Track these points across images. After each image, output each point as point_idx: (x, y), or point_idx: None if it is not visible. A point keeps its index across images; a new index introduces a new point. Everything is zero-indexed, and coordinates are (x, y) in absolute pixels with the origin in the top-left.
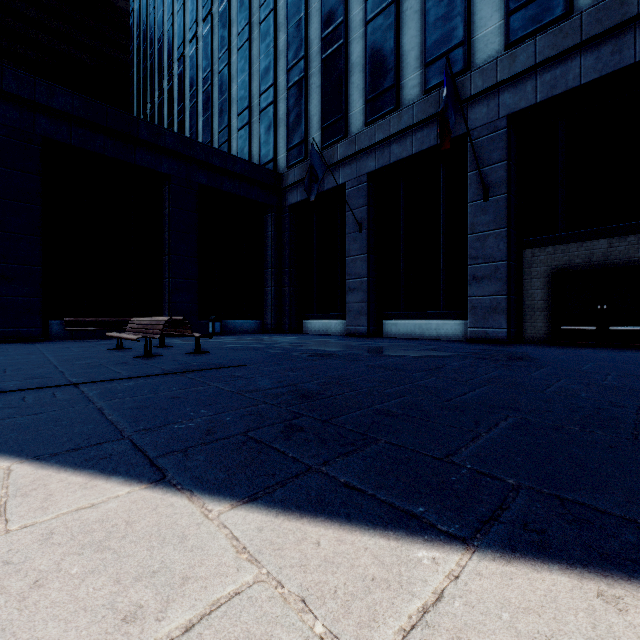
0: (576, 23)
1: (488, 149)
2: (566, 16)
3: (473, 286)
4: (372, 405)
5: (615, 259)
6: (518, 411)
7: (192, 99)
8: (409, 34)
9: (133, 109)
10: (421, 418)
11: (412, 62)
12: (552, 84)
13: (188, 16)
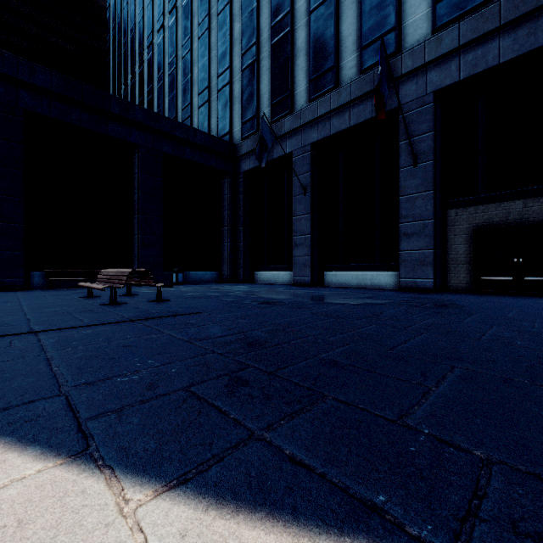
0: (495, 9)
1: (417, 121)
2: (486, 3)
3: (404, 242)
4: (317, 354)
5: (529, 218)
6: (461, 361)
7: (160, 81)
8: (347, 21)
9: (109, 90)
10: (367, 369)
11: (350, 46)
12: (474, 63)
13: (156, 9)
